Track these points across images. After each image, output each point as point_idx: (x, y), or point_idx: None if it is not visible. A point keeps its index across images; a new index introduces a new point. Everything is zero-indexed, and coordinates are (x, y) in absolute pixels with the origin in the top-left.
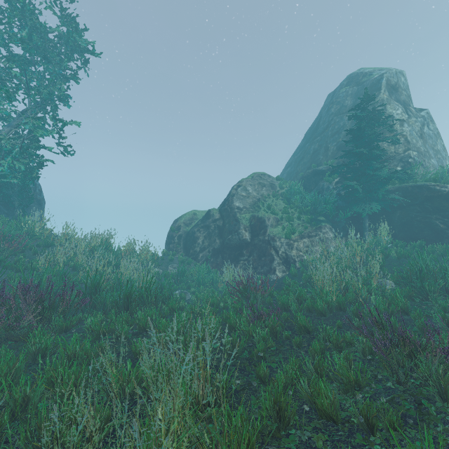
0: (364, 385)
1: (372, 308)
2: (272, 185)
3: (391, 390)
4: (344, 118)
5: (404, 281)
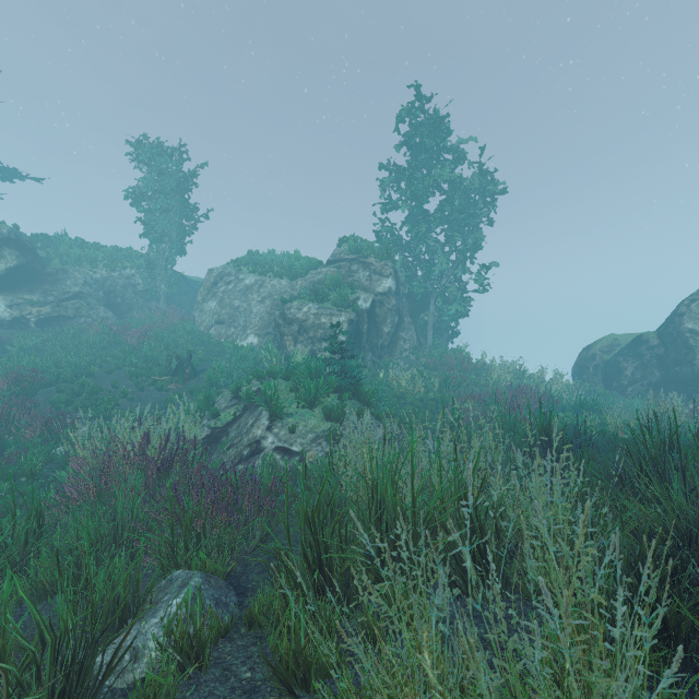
0: None
1: None
2: None
3: None
4: None
5: None
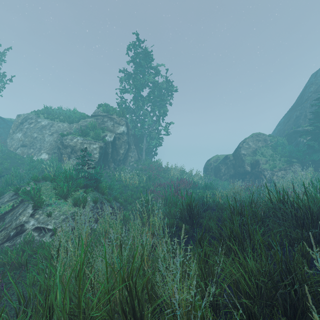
0: None
1: None
2: (265, 140)
3: None
4: (318, 95)
5: None
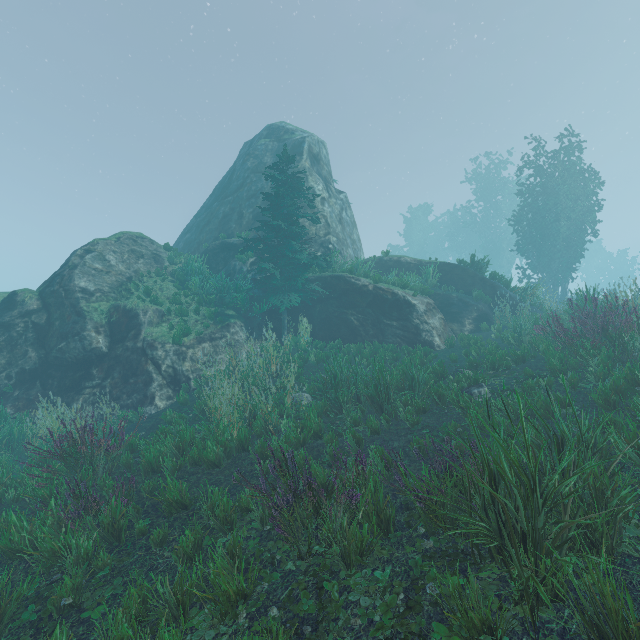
0: (252, 591)
1: (281, 441)
2: (157, 257)
3: (292, 575)
4: (262, 178)
5: (320, 393)
